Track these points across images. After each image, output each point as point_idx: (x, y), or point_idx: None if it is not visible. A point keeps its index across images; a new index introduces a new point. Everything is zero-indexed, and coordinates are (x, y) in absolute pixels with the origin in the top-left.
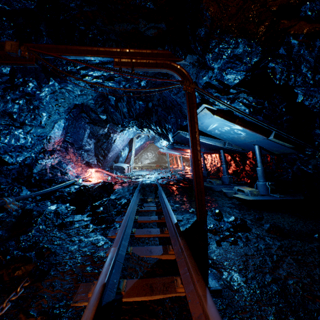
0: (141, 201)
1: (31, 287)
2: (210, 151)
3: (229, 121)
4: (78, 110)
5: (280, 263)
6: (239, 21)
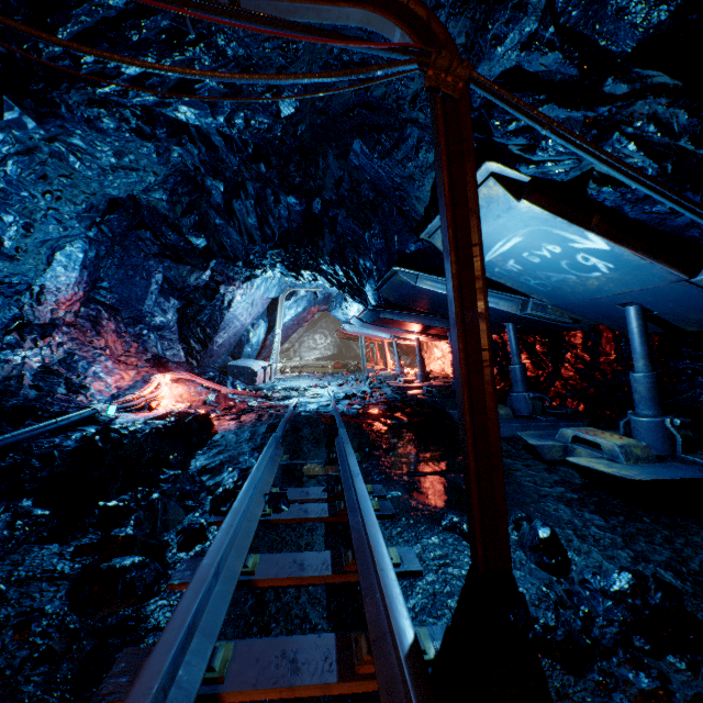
0: (284, 476)
1: None
2: None
3: (569, 220)
4: (124, 217)
5: None
6: None
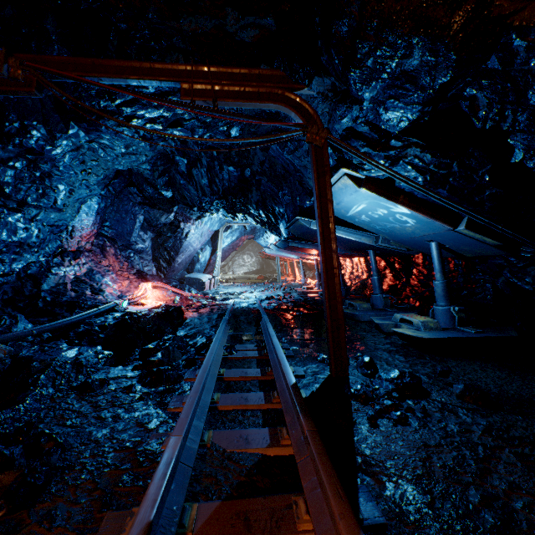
0: (232, 340)
1: (6, 521)
2: (350, 252)
3: (387, 198)
4: (122, 181)
5: (492, 463)
6: (416, 1)
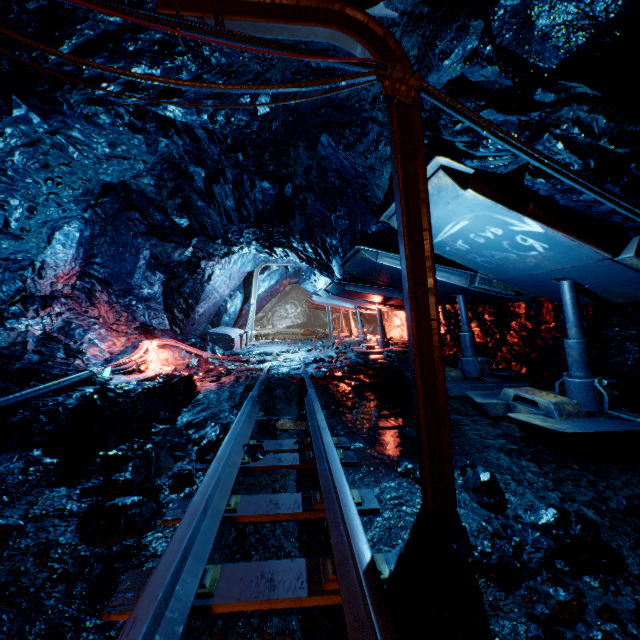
0: (260, 430)
1: None
2: None
3: (508, 207)
4: (115, 200)
5: None
6: None
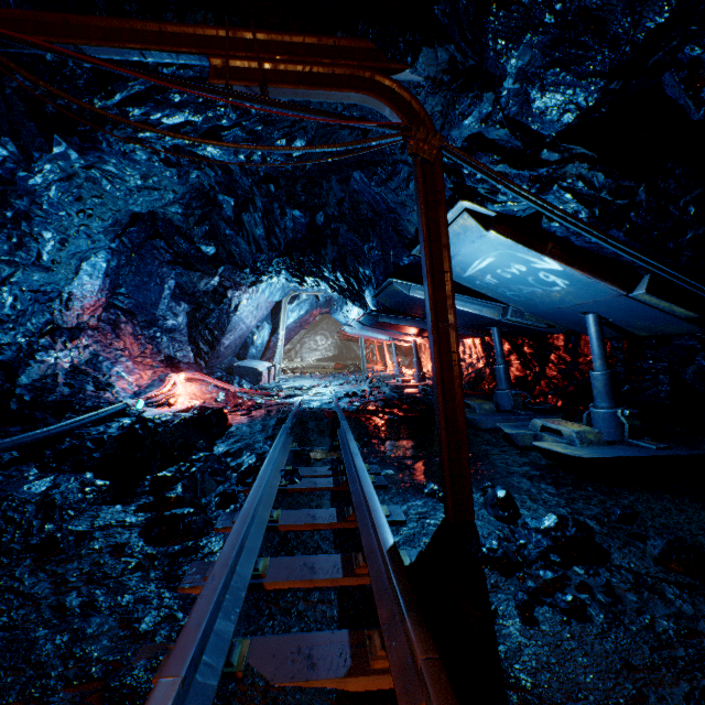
0: (295, 459)
1: None
2: (463, 330)
3: (528, 247)
4: (142, 229)
5: None
6: None
